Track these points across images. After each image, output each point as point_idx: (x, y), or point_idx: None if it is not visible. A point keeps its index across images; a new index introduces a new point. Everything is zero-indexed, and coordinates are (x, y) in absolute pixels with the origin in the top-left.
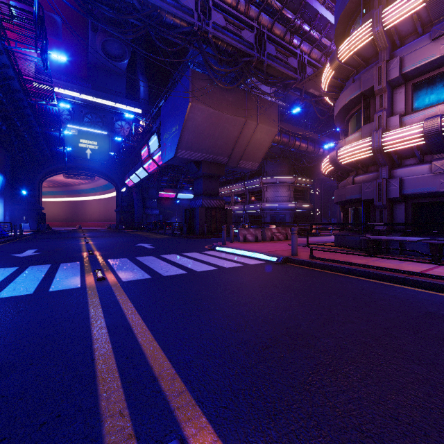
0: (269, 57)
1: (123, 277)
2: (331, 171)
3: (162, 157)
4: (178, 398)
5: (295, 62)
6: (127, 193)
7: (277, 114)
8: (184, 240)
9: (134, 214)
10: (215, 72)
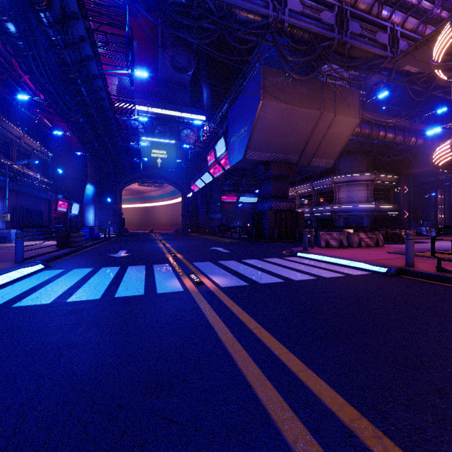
0: (352, 37)
1: (219, 283)
2: (450, 161)
3: (230, 161)
4: None
5: (385, 37)
6: (193, 198)
7: (358, 102)
8: (254, 244)
9: (199, 218)
10: (290, 64)
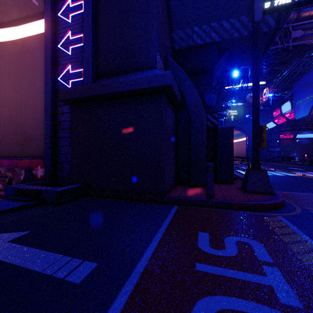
0: None
1: (312, 175)
2: None
3: (295, 116)
4: None
5: None
6: None
7: None
8: None
9: (261, 151)
10: None
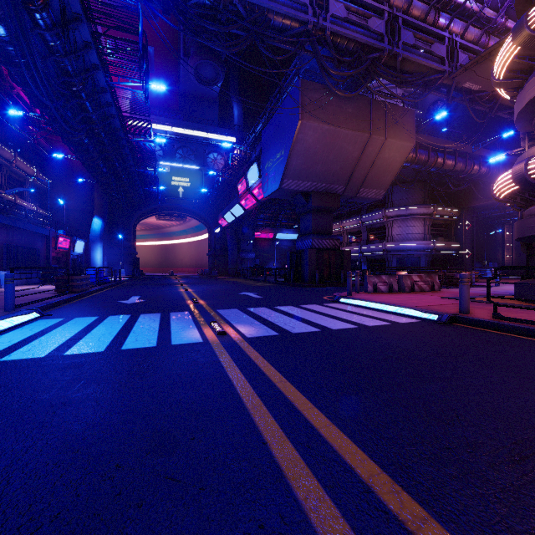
0: (404, 48)
1: (245, 332)
2: (512, 193)
3: (263, 190)
4: (425, 530)
5: (442, 49)
6: (221, 234)
7: (412, 123)
8: (292, 289)
9: (228, 258)
10: (332, 78)
